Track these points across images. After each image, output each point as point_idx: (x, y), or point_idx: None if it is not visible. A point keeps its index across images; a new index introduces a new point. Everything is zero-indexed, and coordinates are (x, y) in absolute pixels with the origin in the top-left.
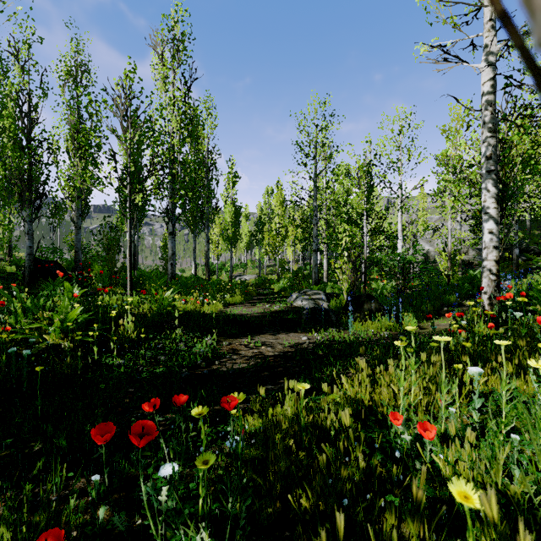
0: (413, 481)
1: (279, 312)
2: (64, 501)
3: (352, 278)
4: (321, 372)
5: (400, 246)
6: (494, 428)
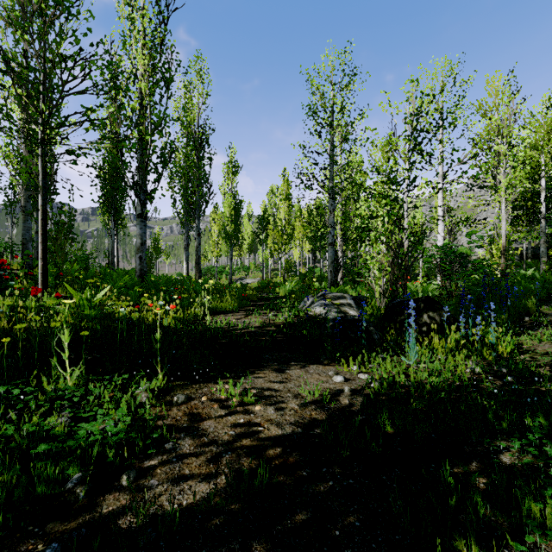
0: None
1: (288, 325)
2: None
3: (394, 275)
4: (442, 548)
5: (441, 237)
6: None
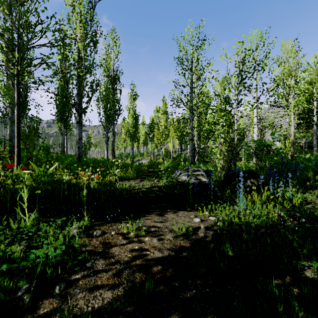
0: None
1: (166, 187)
2: None
3: (229, 157)
4: None
5: (255, 135)
6: None
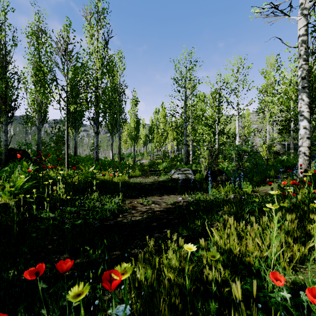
0: None
1: (163, 181)
2: None
3: (209, 160)
4: (193, 223)
5: (237, 141)
6: None
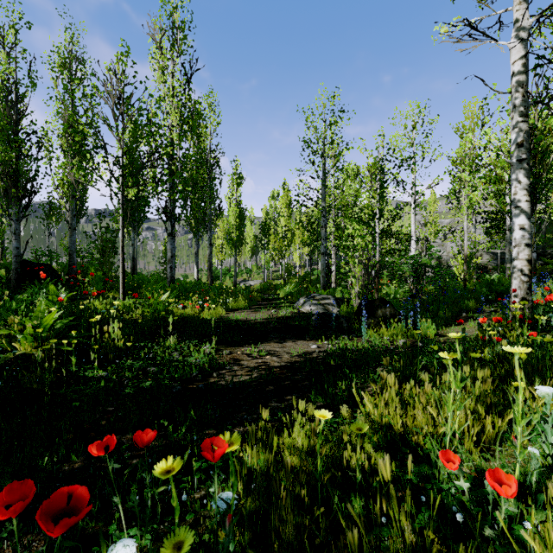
0: None
1: (285, 318)
2: None
3: (364, 281)
4: (335, 386)
5: (413, 248)
6: None
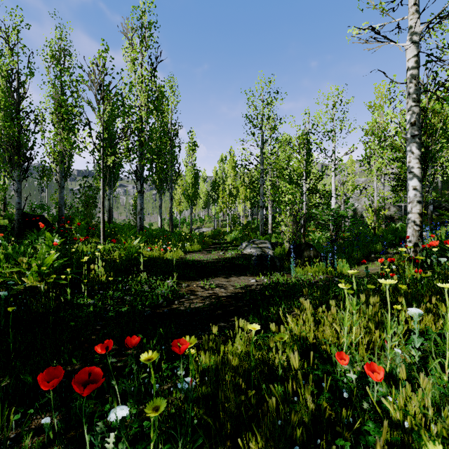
0: (378, 441)
1: (231, 258)
2: (22, 439)
3: (294, 229)
4: (268, 311)
5: (333, 203)
6: (436, 367)
